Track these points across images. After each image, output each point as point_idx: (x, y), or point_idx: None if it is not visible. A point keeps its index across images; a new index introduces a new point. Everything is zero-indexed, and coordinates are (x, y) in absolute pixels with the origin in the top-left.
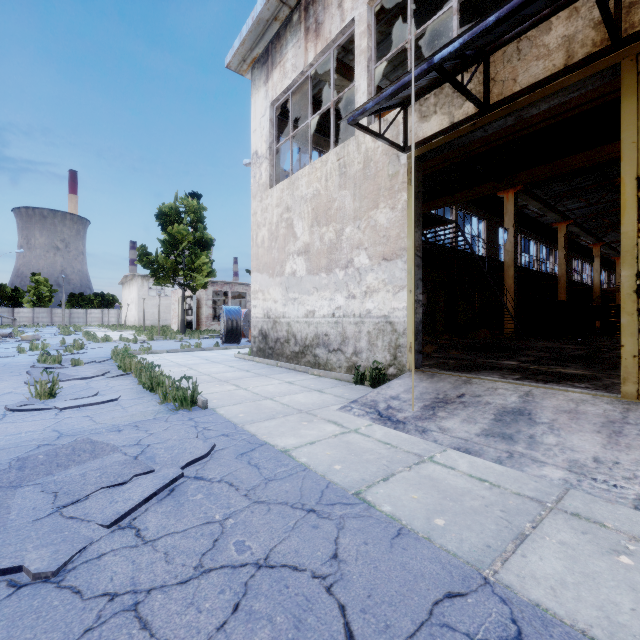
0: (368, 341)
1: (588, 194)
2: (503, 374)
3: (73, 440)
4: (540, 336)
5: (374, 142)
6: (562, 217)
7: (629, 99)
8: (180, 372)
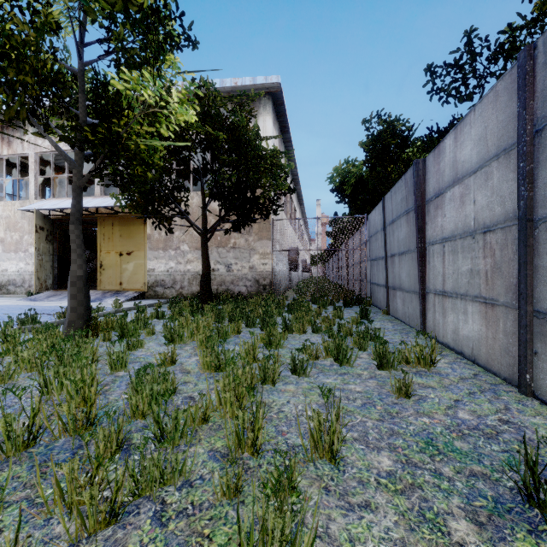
0: None
1: None
2: None
3: None
4: None
5: None
6: None
7: (99, 226)
8: None
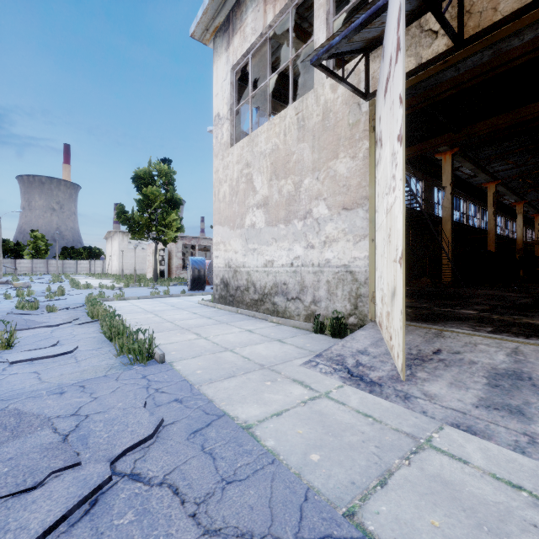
0: (327, 290)
1: (514, 157)
2: (472, 326)
3: (3, 407)
4: (475, 284)
5: (333, 93)
6: (491, 177)
7: None
8: (145, 319)
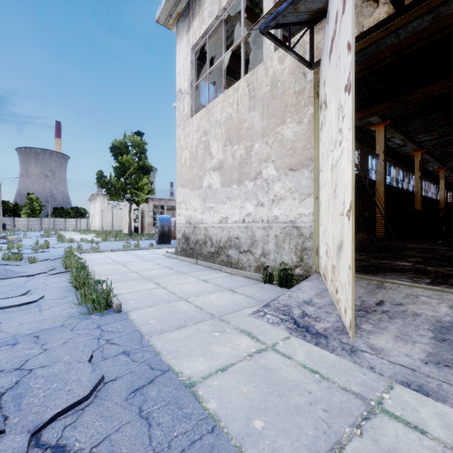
0: (275, 244)
1: (438, 129)
2: (410, 277)
3: None
4: (405, 238)
5: (281, 64)
6: (418, 147)
7: None
8: (113, 269)
